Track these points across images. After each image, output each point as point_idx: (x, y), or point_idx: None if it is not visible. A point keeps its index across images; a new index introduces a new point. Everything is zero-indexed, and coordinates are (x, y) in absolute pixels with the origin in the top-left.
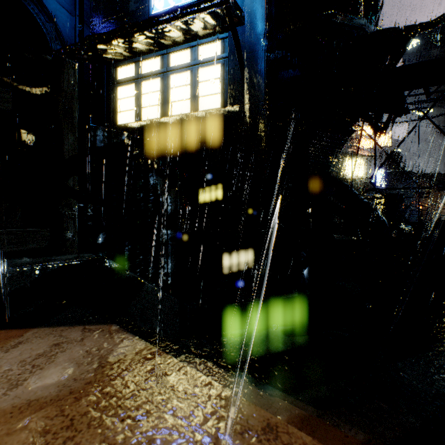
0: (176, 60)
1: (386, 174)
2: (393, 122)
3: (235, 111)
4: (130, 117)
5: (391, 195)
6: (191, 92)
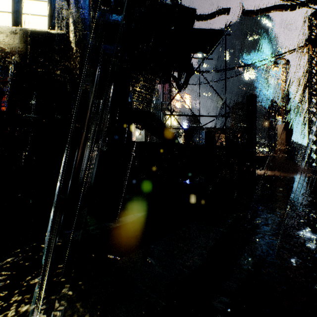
0: None
1: (189, 127)
2: (187, 82)
3: (62, 36)
4: None
5: (187, 131)
6: (13, 6)
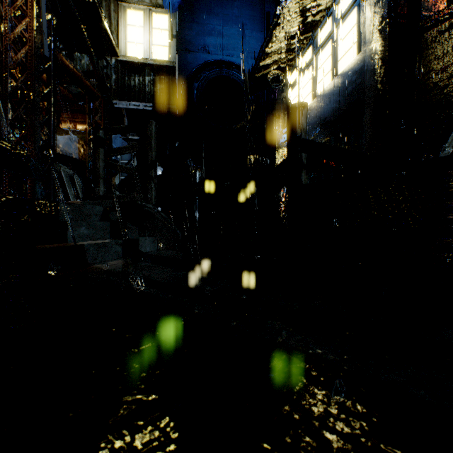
0: (321, 37)
1: None
2: None
3: (365, 54)
4: None
5: None
6: (332, 62)
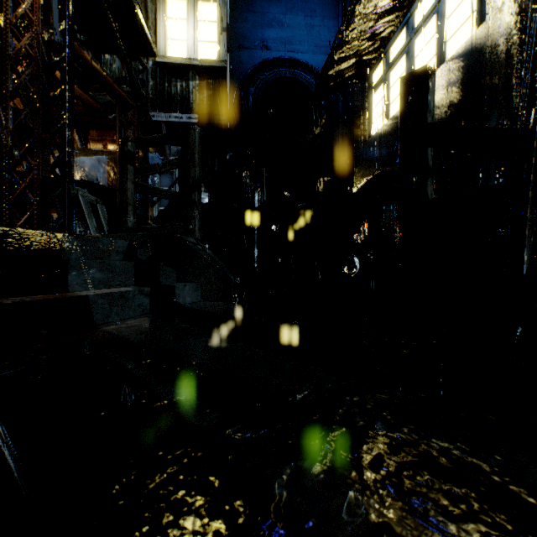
0: (420, 13)
1: None
2: None
3: (492, 23)
4: (381, 122)
5: None
6: (436, 44)
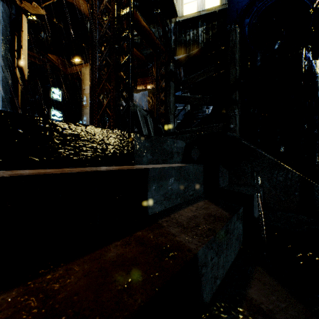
0: None
1: None
2: None
3: None
4: None
5: None
6: None
